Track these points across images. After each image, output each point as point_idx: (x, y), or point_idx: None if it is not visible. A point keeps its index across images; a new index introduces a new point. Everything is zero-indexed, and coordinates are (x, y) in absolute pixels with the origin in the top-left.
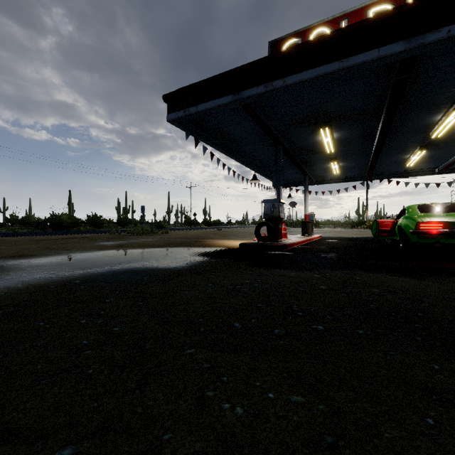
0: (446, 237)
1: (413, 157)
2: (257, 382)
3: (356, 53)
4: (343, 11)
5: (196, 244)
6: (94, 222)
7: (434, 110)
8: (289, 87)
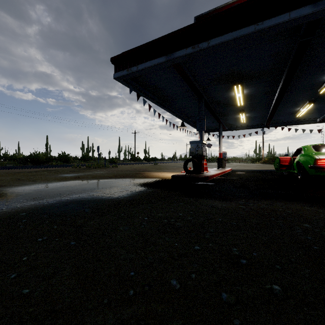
0: None
1: (302, 109)
2: None
3: (270, 17)
4: None
5: (137, 176)
6: (63, 158)
7: (324, 70)
8: (212, 48)
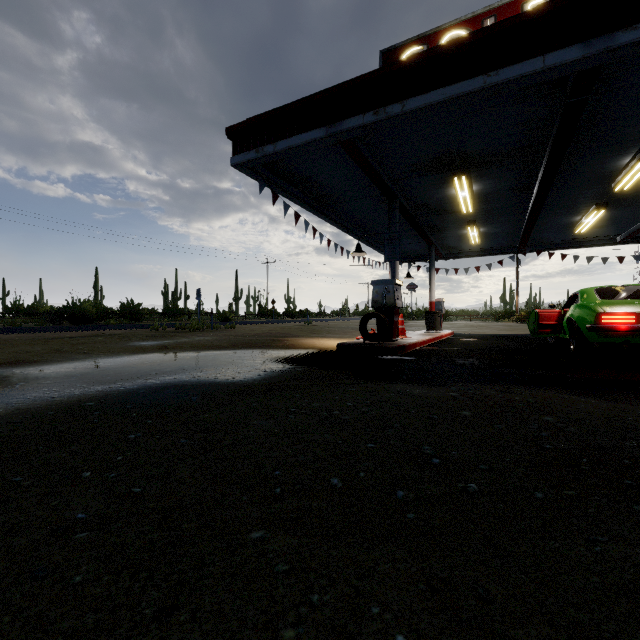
0: (639, 334)
1: (586, 219)
2: (373, 607)
3: (510, 63)
4: (489, 6)
5: (274, 345)
6: (130, 312)
7: (619, 150)
8: (410, 115)
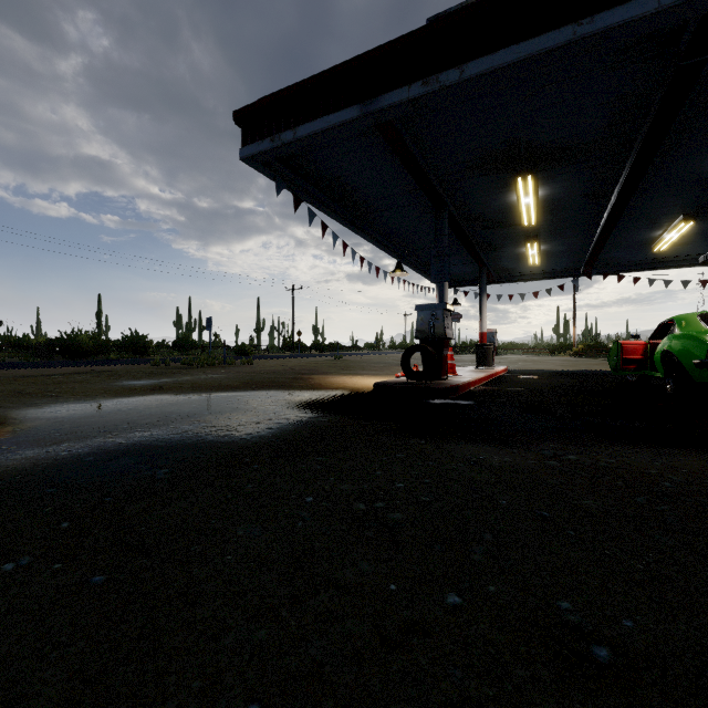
0: None
1: (668, 234)
2: None
3: (610, 6)
4: None
5: (296, 385)
6: (133, 345)
7: None
8: (471, 84)
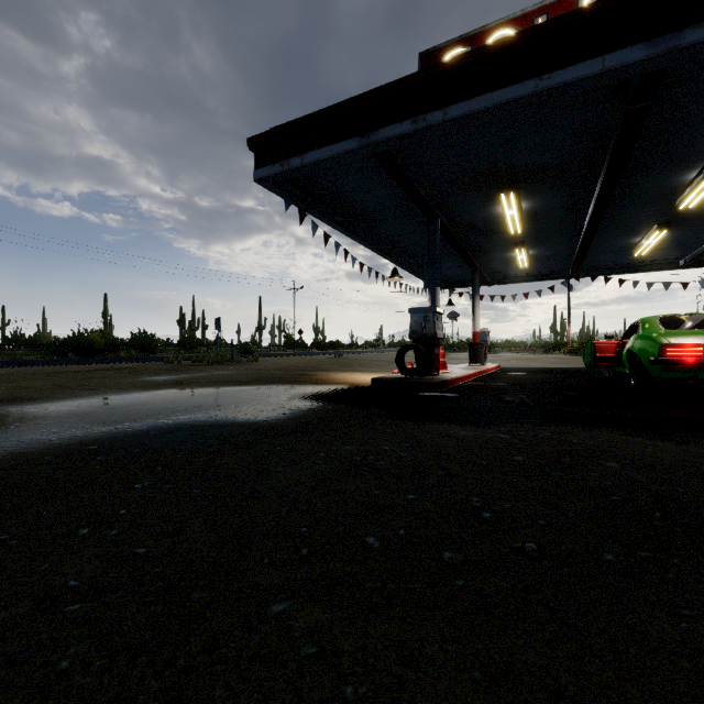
0: None
1: (646, 241)
2: (419, 703)
3: (565, 65)
4: (540, 2)
5: (301, 380)
6: (142, 343)
7: (685, 163)
8: (453, 123)
